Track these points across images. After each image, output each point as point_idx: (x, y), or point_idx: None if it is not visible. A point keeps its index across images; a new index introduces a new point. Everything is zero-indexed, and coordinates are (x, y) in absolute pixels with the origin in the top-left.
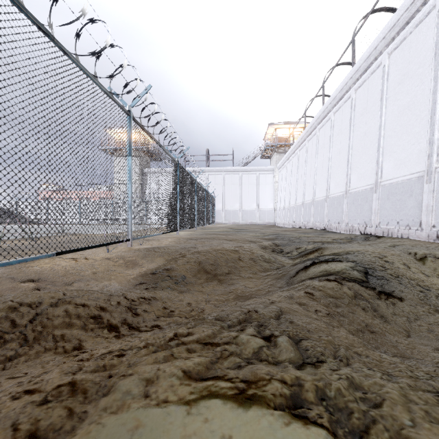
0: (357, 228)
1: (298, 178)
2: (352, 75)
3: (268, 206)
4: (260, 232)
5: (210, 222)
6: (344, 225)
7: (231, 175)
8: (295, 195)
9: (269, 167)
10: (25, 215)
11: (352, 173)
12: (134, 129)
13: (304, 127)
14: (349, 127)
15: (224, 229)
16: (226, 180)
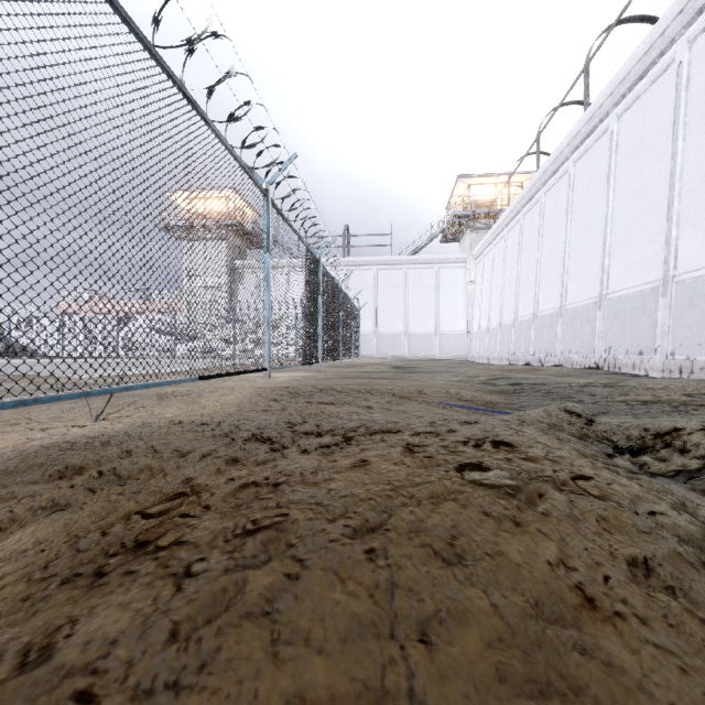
0: None
1: (520, 268)
2: (685, 5)
3: (456, 325)
4: (463, 374)
5: (352, 354)
6: (662, 357)
7: (389, 272)
8: (516, 303)
9: (457, 256)
10: (23, 343)
11: (685, 236)
12: (216, 192)
13: (522, 182)
14: (671, 132)
15: (380, 367)
16: (380, 280)
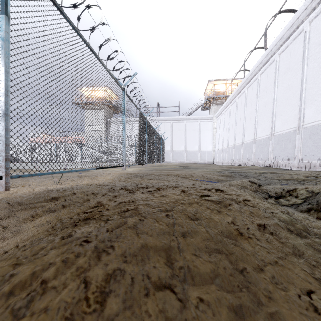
0: (318, 164)
1: (236, 122)
2: (308, 5)
3: (208, 148)
4: (210, 169)
5: (161, 160)
6: (297, 161)
7: (177, 123)
8: (234, 137)
9: (208, 116)
10: (13, 155)
11: (308, 107)
12: (100, 88)
13: (238, 83)
14: (302, 62)
15: (173, 166)
16: (173, 127)
